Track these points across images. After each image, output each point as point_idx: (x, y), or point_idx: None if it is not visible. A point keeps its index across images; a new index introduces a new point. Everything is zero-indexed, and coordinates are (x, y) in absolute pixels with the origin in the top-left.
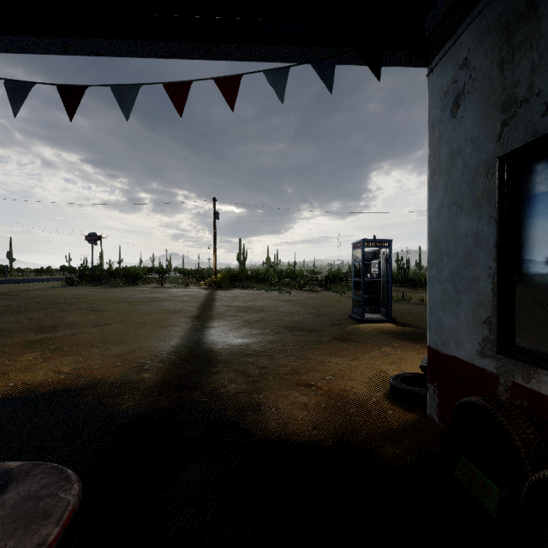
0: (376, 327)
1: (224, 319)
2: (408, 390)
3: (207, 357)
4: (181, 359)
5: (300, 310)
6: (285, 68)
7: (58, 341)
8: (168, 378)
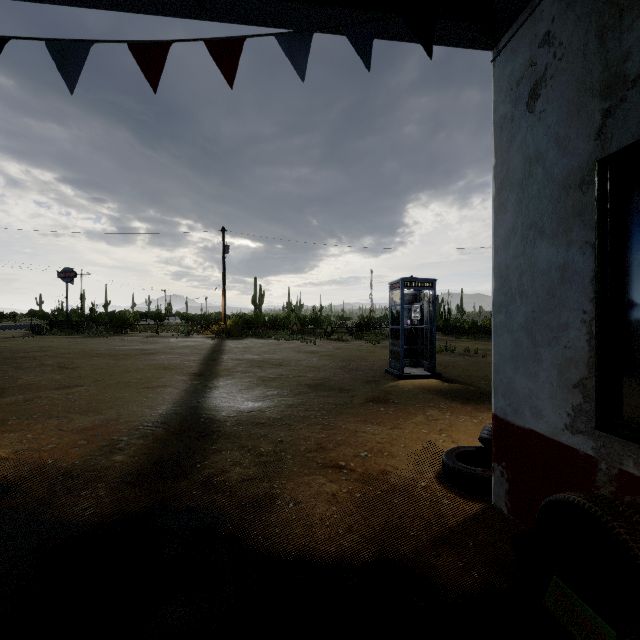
0: (418, 384)
1: (233, 377)
2: (468, 471)
3: (206, 429)
4: (171, 432)
5: (327, 364)
6: (306, 33)
7: (3, 410)
8: (149, 461)
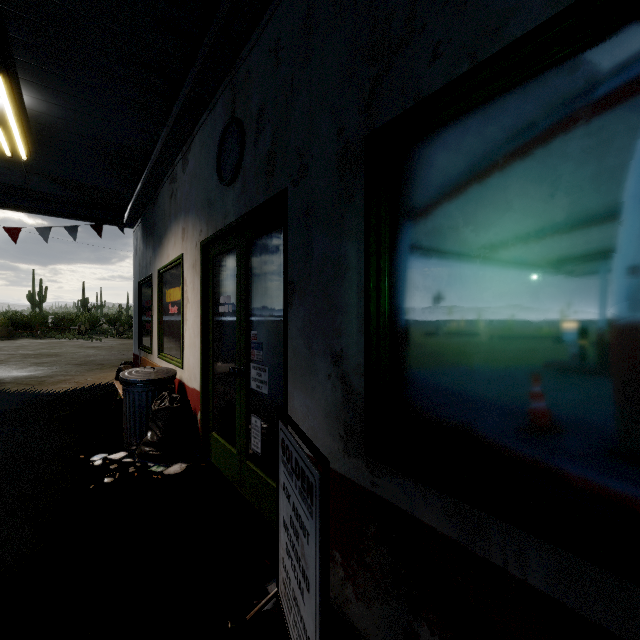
0: None
1: (7, 364)
2: None
3: None
4: None
5: (101, 353)
6: (48, 227)
7: None
8: None
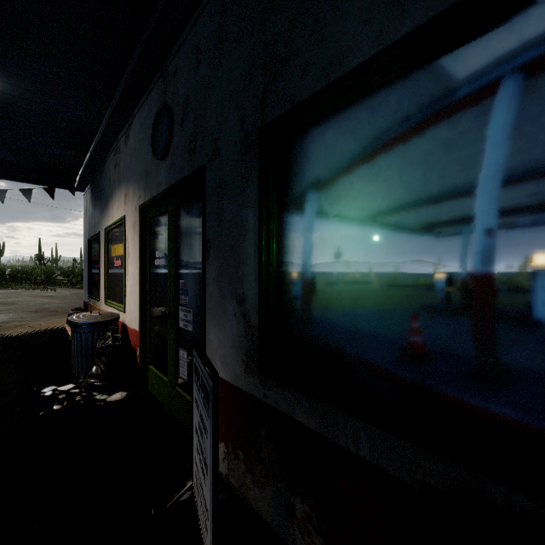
0: None
1: None
2: None
3: None
4: None
5: (55, 301)
6: (4, 190)
7: None
8: None
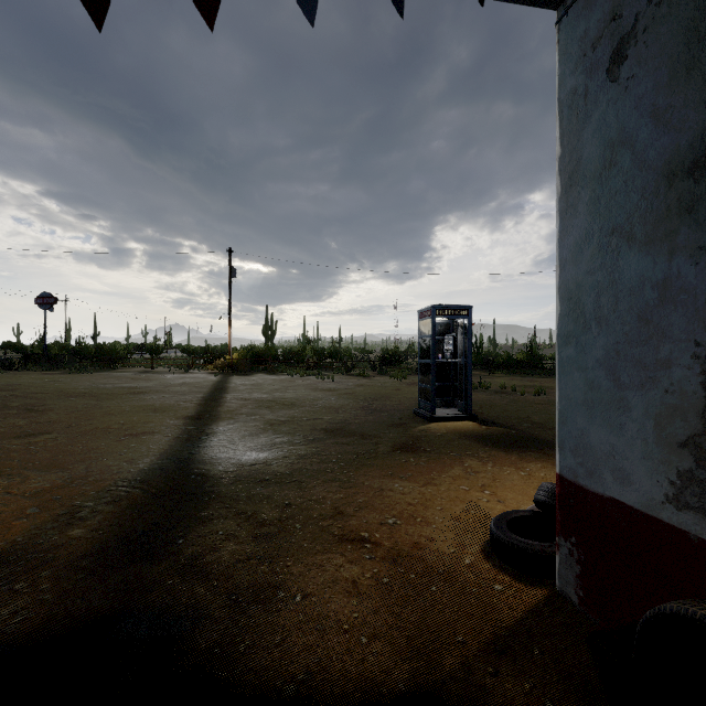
0: (452, 427)
1: (236, 420)
2: (525, 546)
3: (196, 489)
4: (151, 494)
5: (347, 403)
6: None
7: None
8: (116, 535)
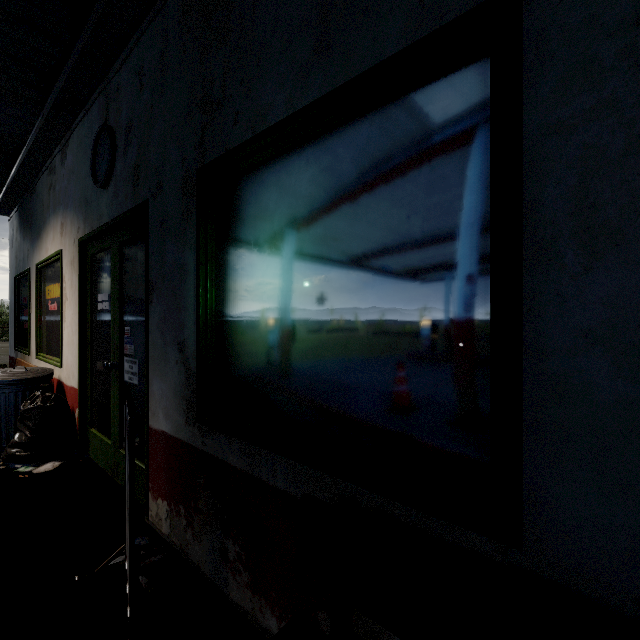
0: None
1: None
2: None
3: None
4: None
5: None
6: None
7: None
8: None
